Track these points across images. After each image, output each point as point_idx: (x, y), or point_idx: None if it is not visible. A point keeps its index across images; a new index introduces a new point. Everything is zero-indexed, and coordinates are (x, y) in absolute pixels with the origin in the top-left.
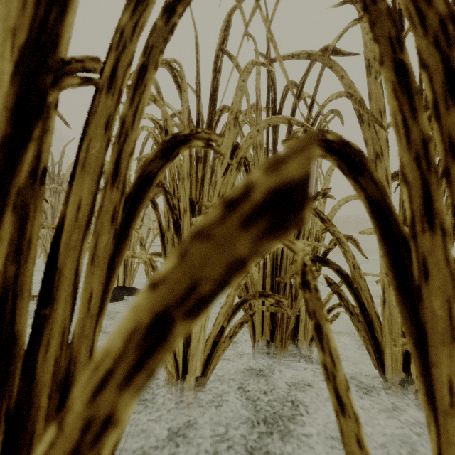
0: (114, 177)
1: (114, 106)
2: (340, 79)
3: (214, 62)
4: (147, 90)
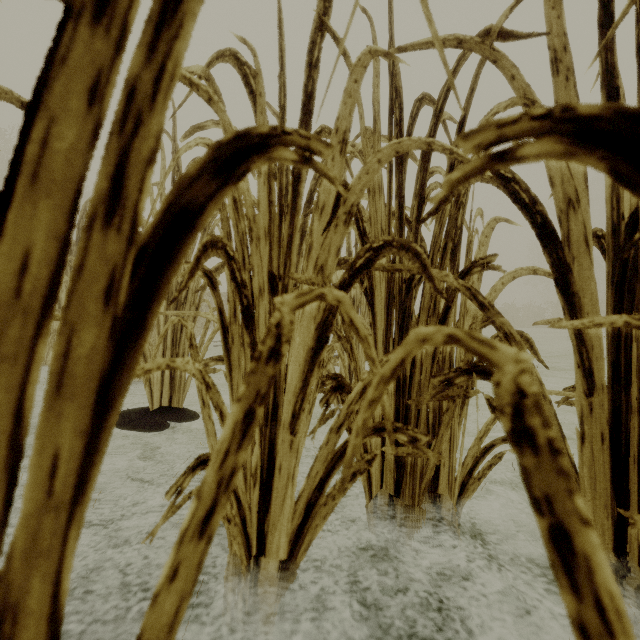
0: (111, 206)
1: (111, 55)
2: (509, 81)
3: (308, 52)
4: (184, 35)
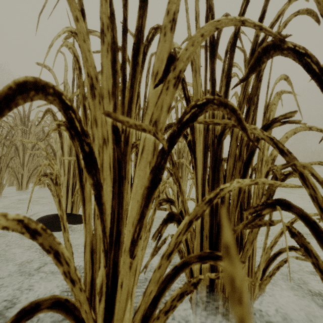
0: None
1: None
2: None
3: None
4: None
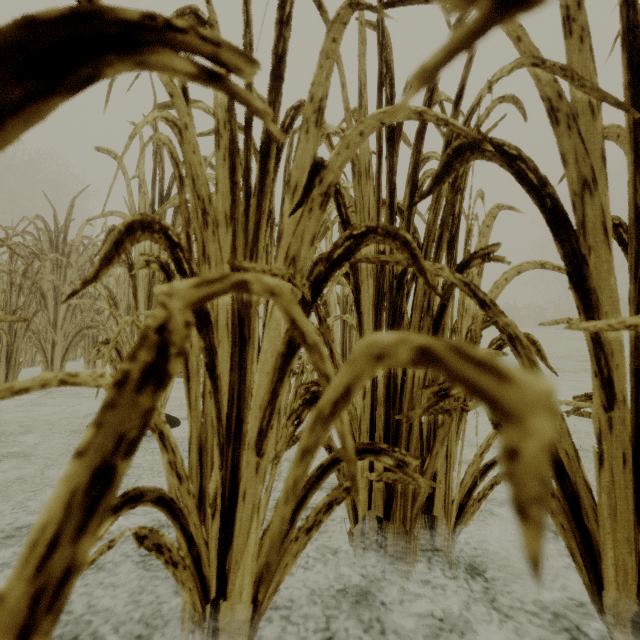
0: None
1: None
2: (514, 43)
3: (278, 6)
4: None
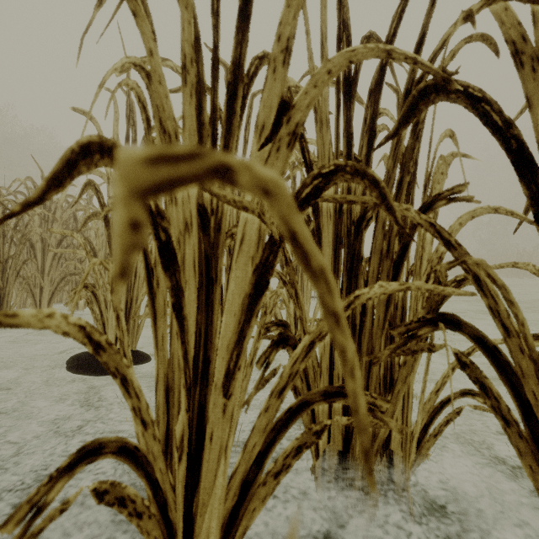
0: None
1: None
2: None
3: None
4: None
